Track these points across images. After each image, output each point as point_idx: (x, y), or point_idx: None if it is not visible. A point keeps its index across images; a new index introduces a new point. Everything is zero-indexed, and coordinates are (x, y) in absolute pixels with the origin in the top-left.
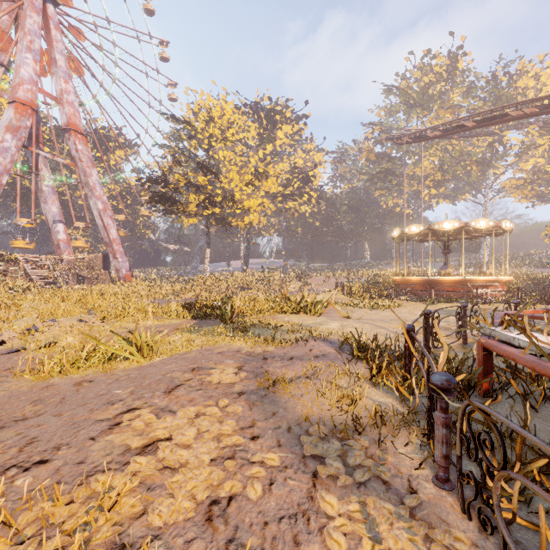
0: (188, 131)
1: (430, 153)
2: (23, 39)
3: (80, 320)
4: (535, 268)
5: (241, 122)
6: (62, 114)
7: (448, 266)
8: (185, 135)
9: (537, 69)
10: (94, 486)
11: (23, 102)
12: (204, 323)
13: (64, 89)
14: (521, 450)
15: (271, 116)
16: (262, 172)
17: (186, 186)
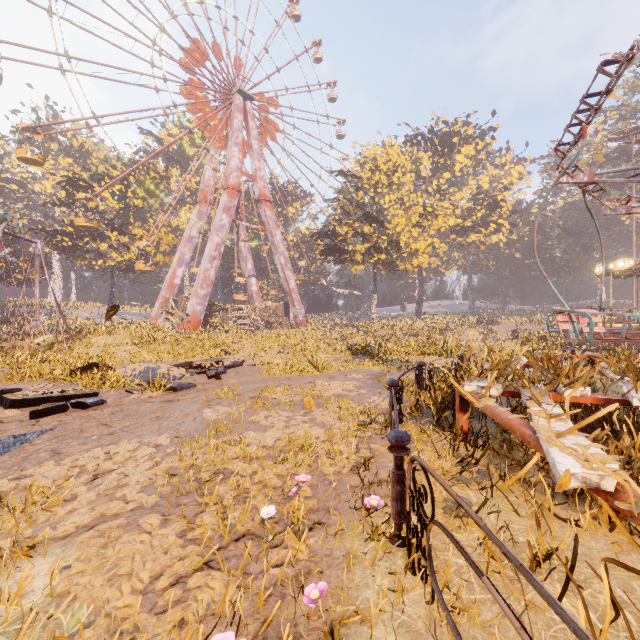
0: (355, 182)
1: None
2: (232, 137)
3: (280, 352)
4: None
5: (407, 163)
6: (256, 188)
7: None
8: (352, 187)
9: None
10: (307, 389)
11: (232, 187)
12: (358, 358)
13: (258, 168)
14: (447, 390)
15: (448, 140)
16: (431, 211)
17: (353, 236)
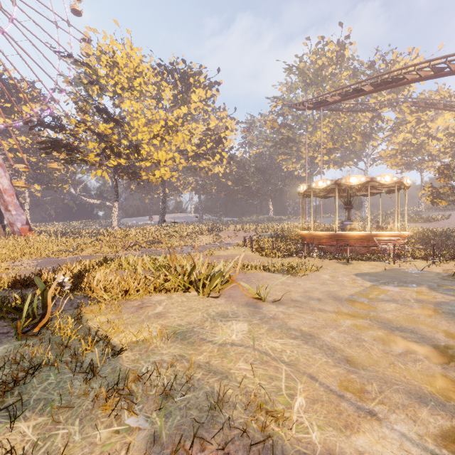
0: (91, 76)
1: (324, 124)
2: None
3: None
4: (409, 223)
5: (149, 73)
6: None
7: (353, 221)
8: (86, 79)
9: (407, 59)
10: None
11: None
12: None
13: None
14: None
15: (186, 79)
16: (172, 125)
17: (85, 132)
